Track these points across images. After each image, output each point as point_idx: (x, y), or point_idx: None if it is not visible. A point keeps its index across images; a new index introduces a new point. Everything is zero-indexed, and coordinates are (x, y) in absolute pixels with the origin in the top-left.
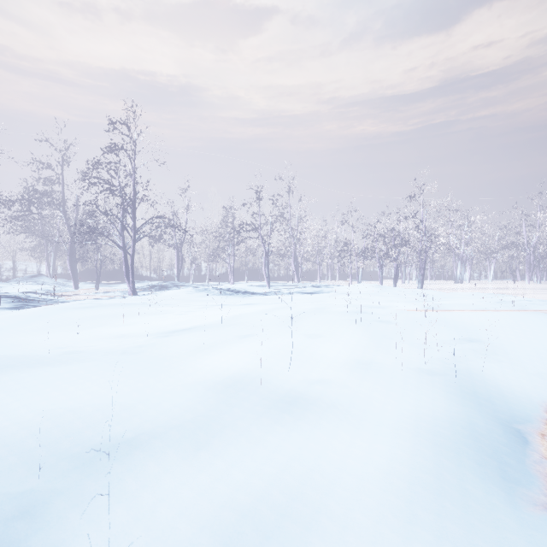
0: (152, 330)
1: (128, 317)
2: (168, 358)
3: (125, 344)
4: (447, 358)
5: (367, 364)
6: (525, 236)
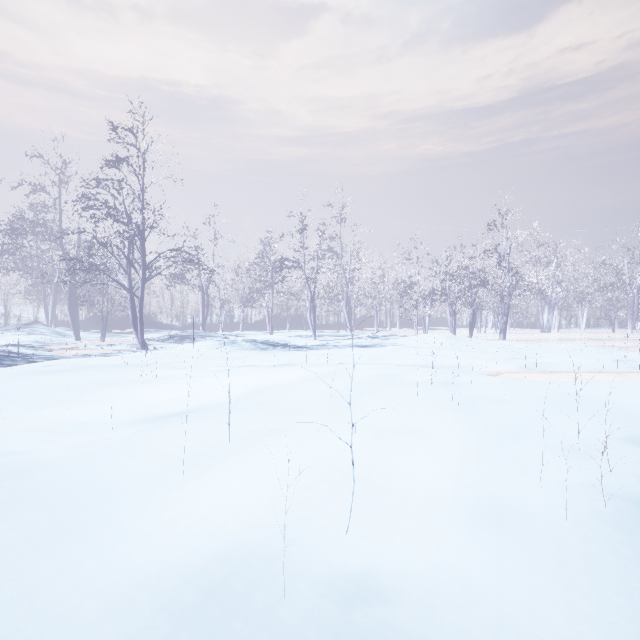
0: (129, 414)
1: (107, 388)
2: (117, 492)
3: (64, 449)
4: (630, 483)
5: (495, 506)
6: (627, 275)
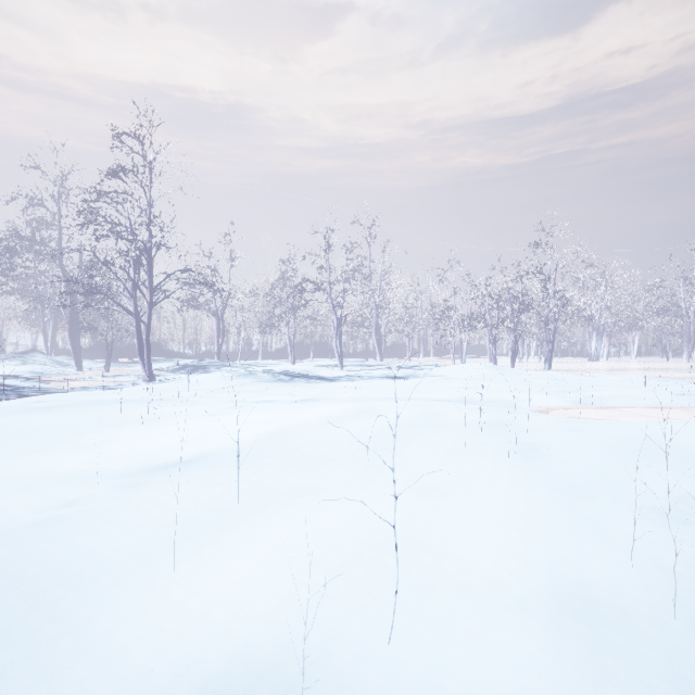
0: (121, 464)
1: (101, 429)
2: (88, 577)
3: (34, 513)
4: None
5: (579, 597)
6: (683, 299)
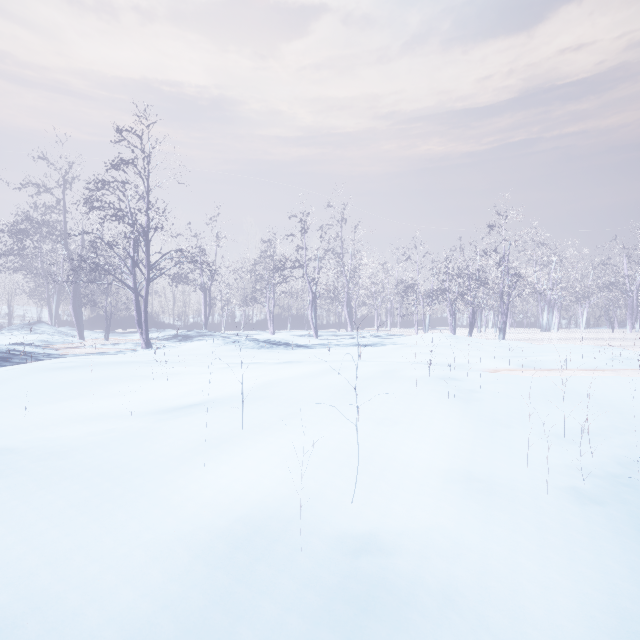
0: (145, 406)
1: (120, 383)
2: (145, 469)
3: (90, 436)
4: (609, 464)
5: (484, 482)
6: (626, 275)
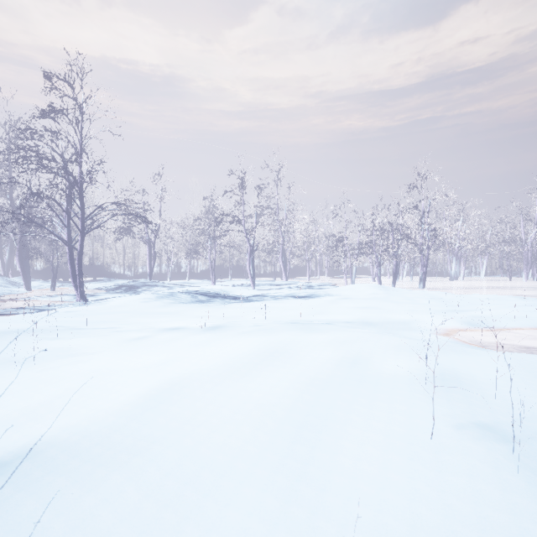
0: None
1: None
2: None
3: None
4: None
5: None
6: (522, 231)
